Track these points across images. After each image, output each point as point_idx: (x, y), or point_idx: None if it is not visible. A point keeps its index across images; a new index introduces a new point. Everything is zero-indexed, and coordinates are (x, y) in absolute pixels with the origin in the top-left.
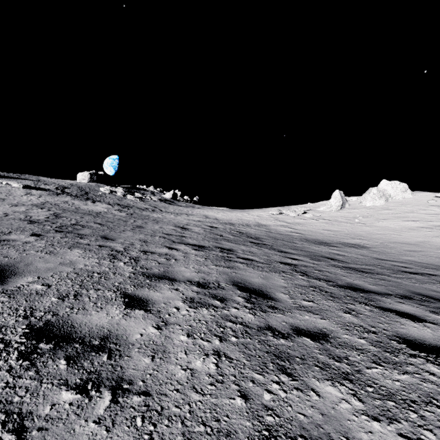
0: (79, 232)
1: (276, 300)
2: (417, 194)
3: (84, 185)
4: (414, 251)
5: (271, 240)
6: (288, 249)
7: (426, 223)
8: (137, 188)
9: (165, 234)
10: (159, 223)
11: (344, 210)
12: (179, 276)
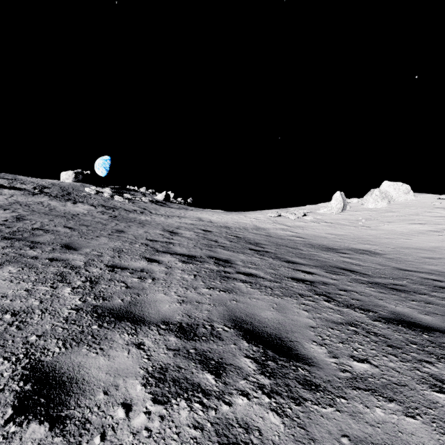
0: (35, 239)
1: (309, 361)
2: (419, 196)
3: (67, 185)
4: (434, 259)
5: (273, 247)
6: (295, 257)
7: (435, 226)
8: (127, 188)
9: (149, 240)
10: (145, 226)
11: (346, 213)
12: (150, 312)
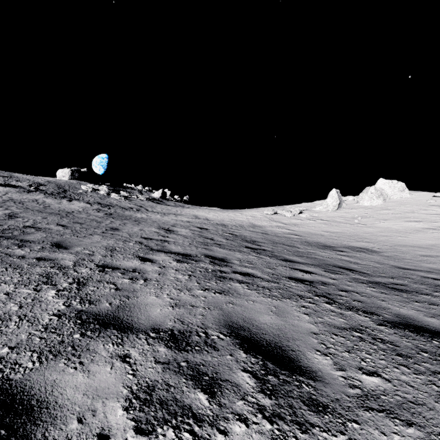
0: (25, 238)
1: (314, 375)
2: (414, 193)
3: (63, 182)
4: (432, 257)
5: (270, 245)
6: (292, 256)
7: (431, 223)
8: (124, 186)
9: (143, 238)
10: (140, 224)
11: (341, 210)
12: (140, 318)
